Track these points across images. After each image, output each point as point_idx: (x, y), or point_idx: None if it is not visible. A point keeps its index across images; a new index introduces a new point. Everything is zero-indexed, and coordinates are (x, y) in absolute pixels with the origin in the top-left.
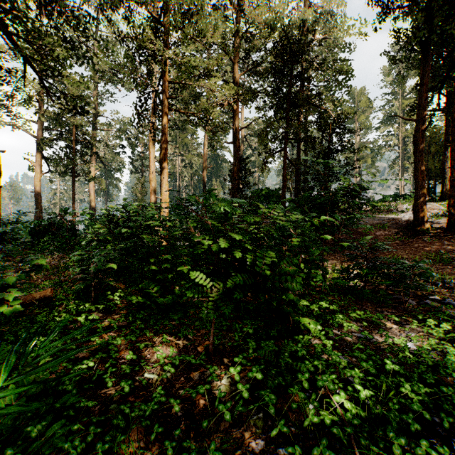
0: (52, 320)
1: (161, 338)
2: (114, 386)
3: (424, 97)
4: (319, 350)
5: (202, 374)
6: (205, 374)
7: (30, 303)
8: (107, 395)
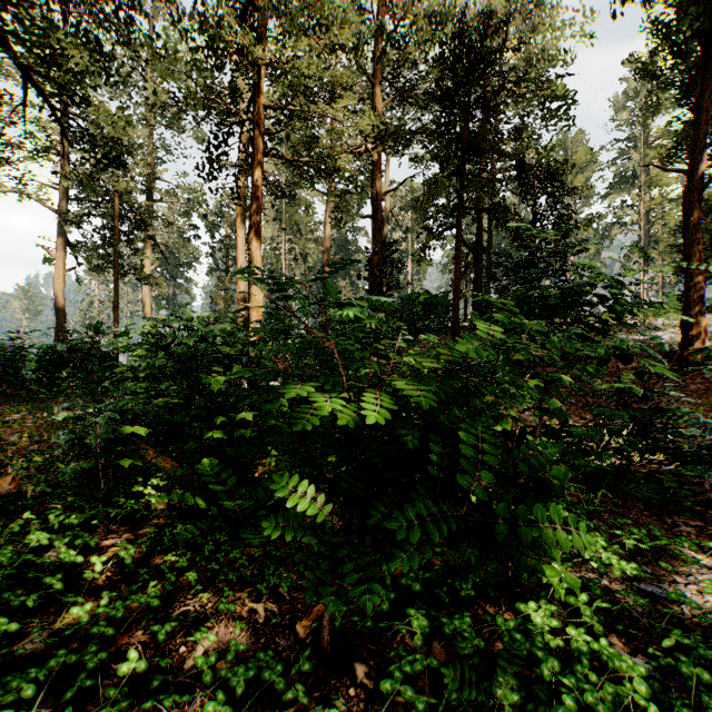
0: (7, 543)
1: (219, 594)
2: None
3: (700, 132)
4: (584, 649)
5: None
6: None
7: None
8: None
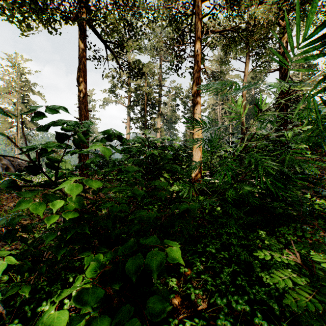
0: None
1: None
2: None
3: None
4: None
5: None
6: None
7: None
8: None
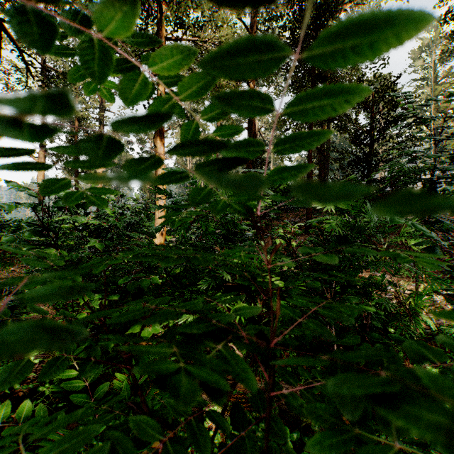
0: None
1: None
2: None
3: None
4: None
5: None
6: None
7: None
8: None
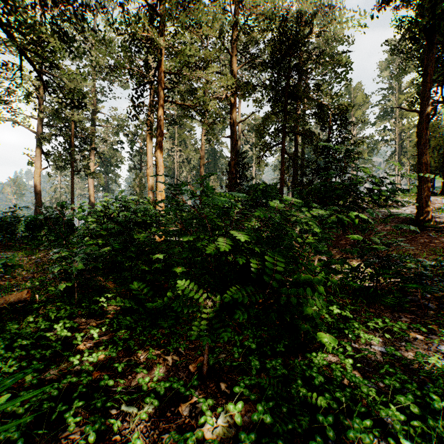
0: (27, 327)
1: (147, 351)
2: (80, 425)
3: (427, 87)
4: (338, 374)
5: (194, 407)
6: (196, 407)
7: (3, 308)
8: (69, 441)
